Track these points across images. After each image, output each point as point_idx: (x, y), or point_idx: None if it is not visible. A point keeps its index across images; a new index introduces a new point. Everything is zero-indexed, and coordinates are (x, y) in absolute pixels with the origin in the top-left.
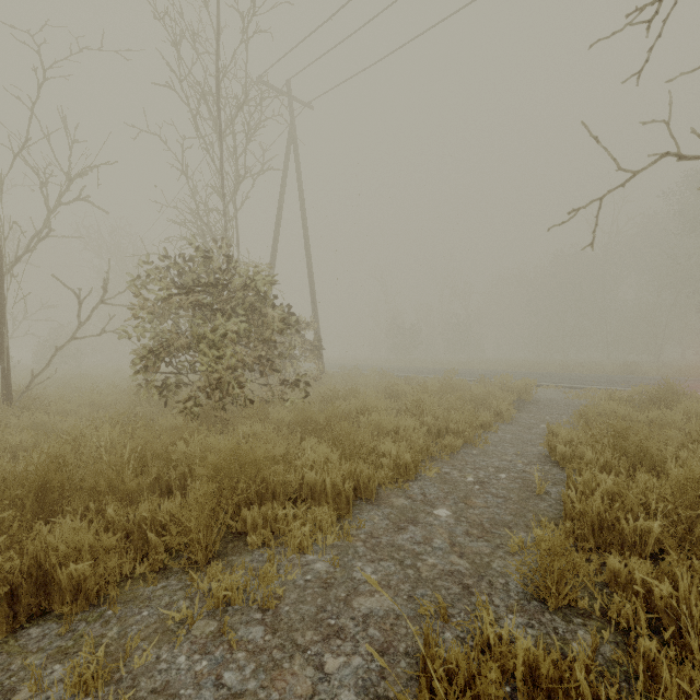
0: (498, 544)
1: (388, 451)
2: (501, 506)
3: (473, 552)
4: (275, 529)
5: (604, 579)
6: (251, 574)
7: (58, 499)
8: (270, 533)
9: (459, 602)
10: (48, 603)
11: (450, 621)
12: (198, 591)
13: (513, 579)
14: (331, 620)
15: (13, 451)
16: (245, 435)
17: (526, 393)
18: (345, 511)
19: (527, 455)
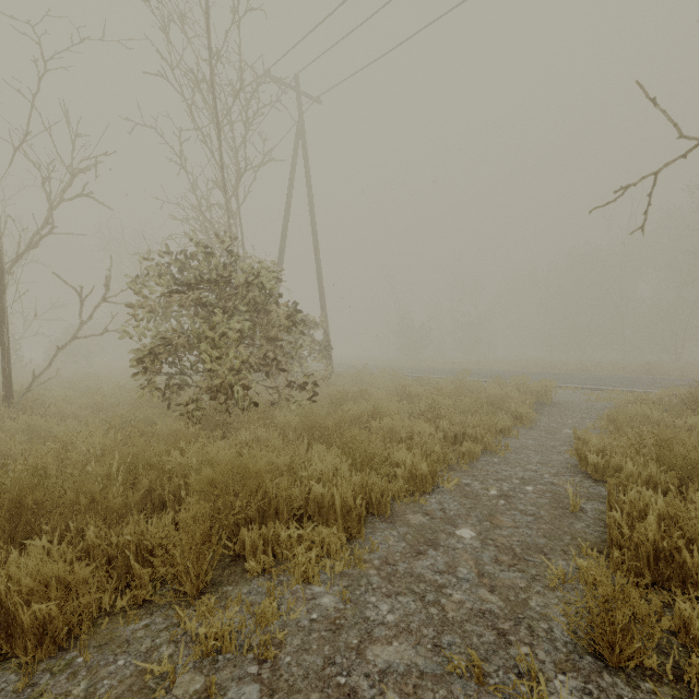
0: (533, 575)
1: (403, 459)
2: (532, 526)
3: (505, 586)
4: (277, 553)
5: (668, 625)
6: (247, 611)
7: (36, 516)
8: (271, 558)
9: (496, 654)
10: (10, 646)
11: (486, 683)
12: (182, 637)
13: (557, 623)
14: (341, 678)
15: (3, 457)
16: (248, 441)
17: (545, 395)
18: (356, 530)
19: (554, 464)
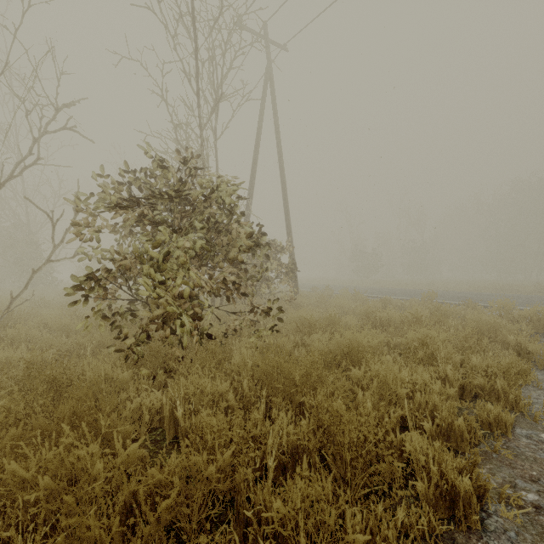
0: None
1: (416, 450)
2: None
3: None
4: None
5: None
6: None
7: None
8: None
9: None
10: None
11: None
12: None
13: None
14: None
15: None
16: (187, 396)
17: (537, 323)
18: None
19: None
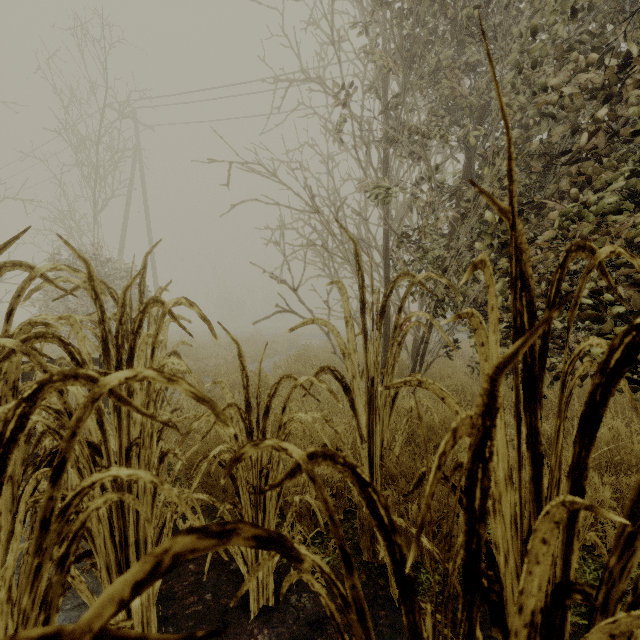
0: None
1: (212, 361)
2: None
3: None
4: None
5: None
6: None
7: None
8: None
9: None
10: None
11: None
12: None
13: None
14: None
15: None
16: None
17: (298, 342)
18: None
19: None
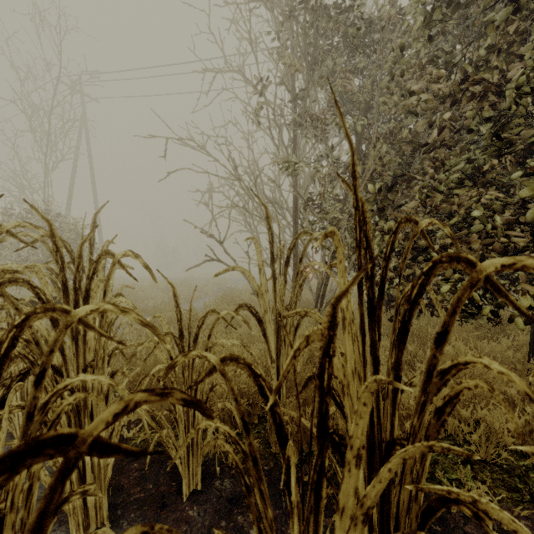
0: None
1: (151, 302)
2: None
3: None
4: None
5: None
6: None
7: None
8: None
9: None
10: None
11: None
12: None
13: None
14: None
15: None
16: None
17: (224, 285)
18: None
19: None
